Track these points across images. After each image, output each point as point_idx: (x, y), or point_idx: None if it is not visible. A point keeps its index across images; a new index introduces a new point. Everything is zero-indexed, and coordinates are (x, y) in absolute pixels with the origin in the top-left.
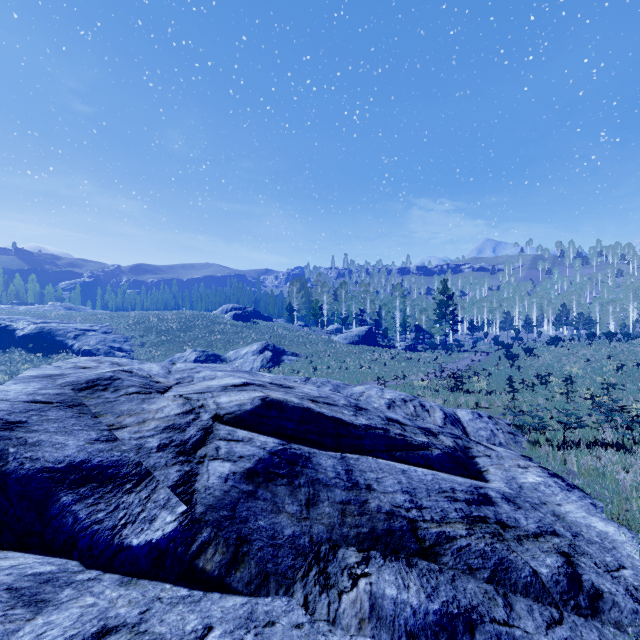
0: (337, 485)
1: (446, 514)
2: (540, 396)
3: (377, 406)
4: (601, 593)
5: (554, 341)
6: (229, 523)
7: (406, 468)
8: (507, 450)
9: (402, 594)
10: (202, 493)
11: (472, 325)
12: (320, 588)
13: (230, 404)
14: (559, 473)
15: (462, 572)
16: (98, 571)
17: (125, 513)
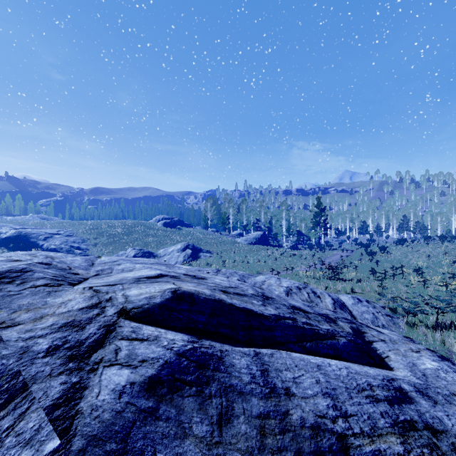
0: (253, 392)
1: (374, 422)
2: (399, 283)
3: (278, 293)
4: None
5: (400, 242)
6: None
7: (320, 362)
8: (391, 332)
9: None
10: (86, 417)
11: (338, 230)
12: None
13: (139, 297)
14: (442, 354)
15: None
16: None
17: None
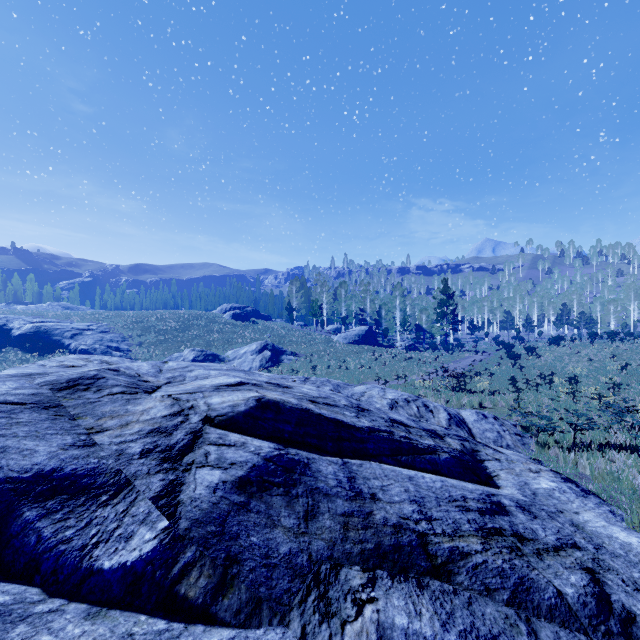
0: (339, 495)
1: (458, 526)
2: (544, 396)
3: (379, 407)
4: (634, 616)
5: (556, 340)
6: (217, 540)
7: (413, 474)
8: (515, 453)
9: (414, 623)
10: (187, 505)
11: (473, 325)
12: (320, 617)
13: (222, 405)
14: (571, 477)
15: (479, 593)
16: (62, 600)
17: (98, 530)
